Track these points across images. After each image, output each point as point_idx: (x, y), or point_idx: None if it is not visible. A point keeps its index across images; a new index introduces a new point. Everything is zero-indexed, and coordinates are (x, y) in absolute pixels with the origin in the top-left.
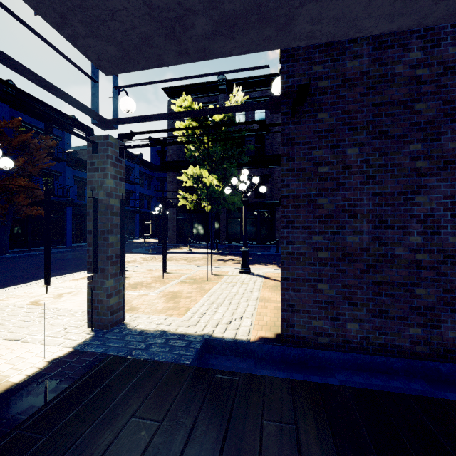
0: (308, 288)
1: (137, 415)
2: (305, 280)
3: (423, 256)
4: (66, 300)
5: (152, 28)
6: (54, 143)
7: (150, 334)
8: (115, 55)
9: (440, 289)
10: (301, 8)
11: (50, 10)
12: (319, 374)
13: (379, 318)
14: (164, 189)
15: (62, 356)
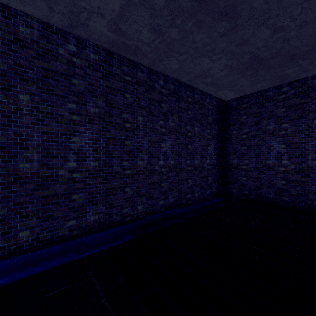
0: None
1: None
2: None
3: (77, 174)
4: None
5: None
6: None
7: None
8: None
9: (87, 193)
10: None
11: None
12: None
13: (47, 221)
14: None
15: None
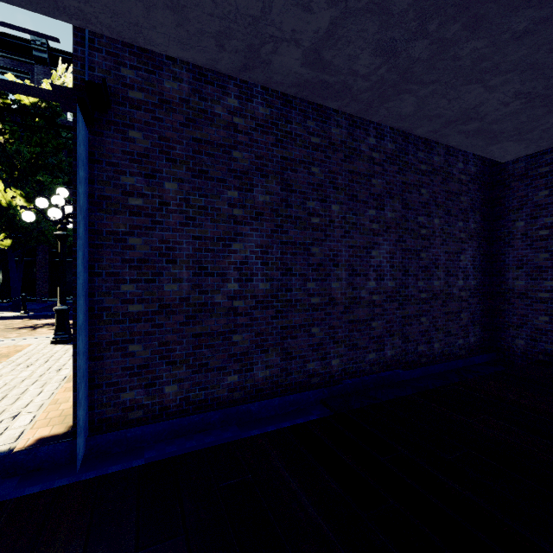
0: (115, 352)
1: None
2: (110, 343)
3: (239, 302)
4: None
5: None
6: None
7: None
8: None
9: (253, 333)
10: None
11: None
12: (123, 460)
13: (199, 373)
14: None
15: None
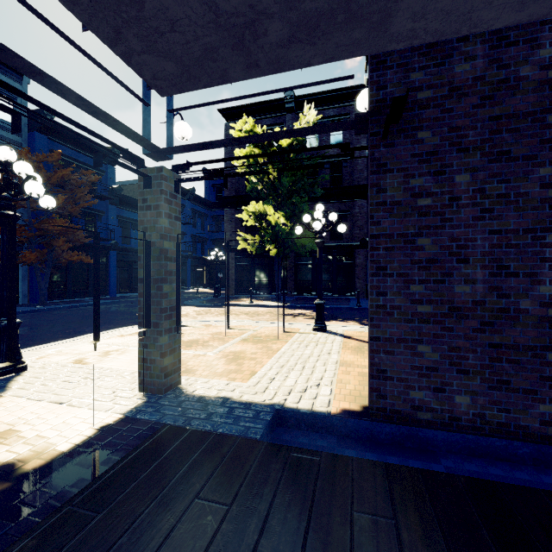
0: (405, 350)
1: (202, 496)
2: (400, 340)
3: None
4: (113, 359)
5: (218, 38)
6: (96, 178)
7: (211, 401)
8: (173, 73)
9: None
10: (400, 2)
11: (103, 24)
12: (419, 458)
13: (498, 391)
14: (220, 229)
15: (112, 423)
